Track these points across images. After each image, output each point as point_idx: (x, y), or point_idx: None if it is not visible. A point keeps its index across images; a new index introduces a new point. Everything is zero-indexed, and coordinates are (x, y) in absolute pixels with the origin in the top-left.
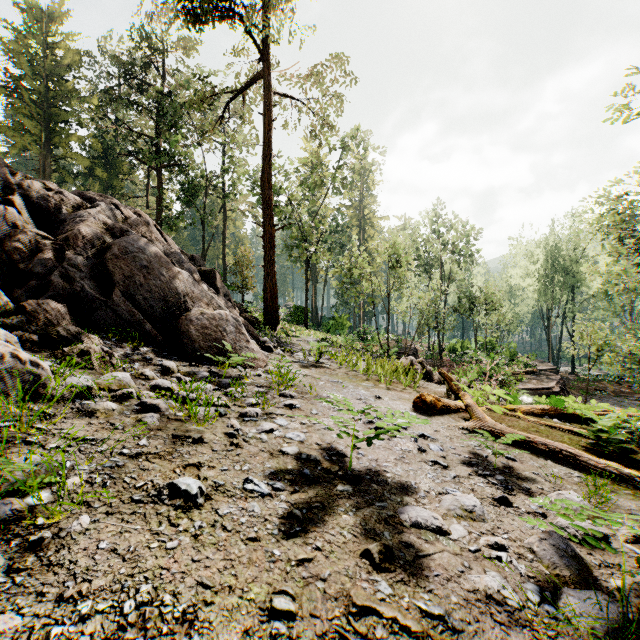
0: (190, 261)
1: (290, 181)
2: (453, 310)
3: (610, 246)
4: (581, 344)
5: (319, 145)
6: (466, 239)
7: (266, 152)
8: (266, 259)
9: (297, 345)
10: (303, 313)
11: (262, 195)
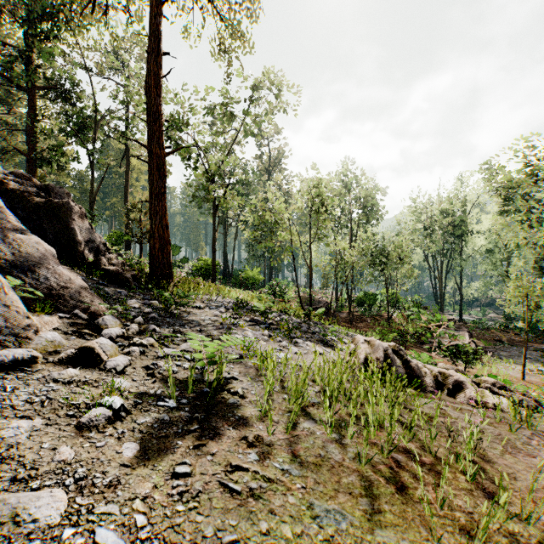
0: (37, 191)
1: (195, 114)
2: (368, 264)
3: (502, 205)
4: (512, 301)
5: (228, 65)
6: (374, 195)
7: (153, 45)
8: (153, 192)
9: (190, 316)
10: (211, 266)
11: (147, 104)
